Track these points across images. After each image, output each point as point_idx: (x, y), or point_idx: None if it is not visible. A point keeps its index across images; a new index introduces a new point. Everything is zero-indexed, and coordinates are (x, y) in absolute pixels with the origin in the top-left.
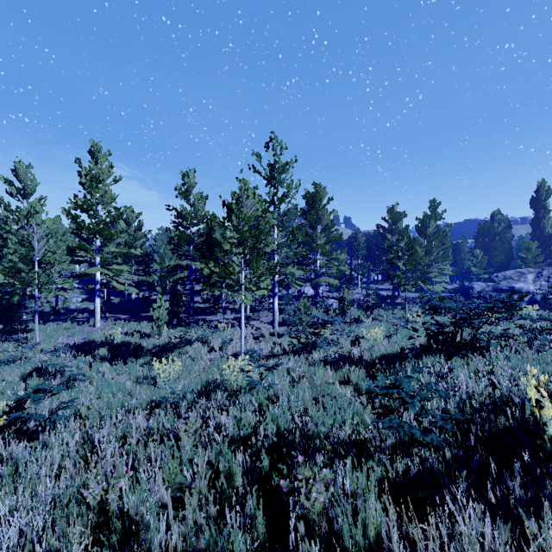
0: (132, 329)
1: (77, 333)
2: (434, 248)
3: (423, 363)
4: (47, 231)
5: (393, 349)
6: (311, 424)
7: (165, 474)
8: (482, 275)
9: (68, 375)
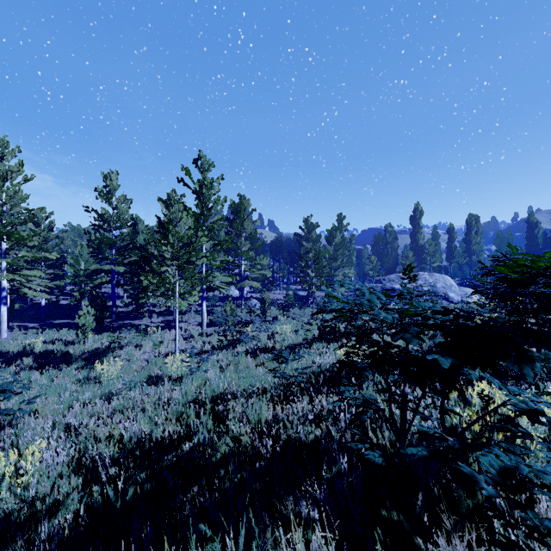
0: (50, 337)
1: None
2: (339, 256)
3: (313, 347)
4: None
5: (298, 340)
6: (236, 387)
7: (141, 426)
8: (376, 277)
9: (5, 383)
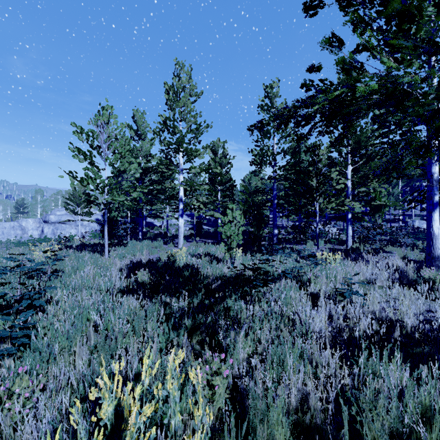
0: (206, 251)
1: (156, 251)
2: None
3: None
4: (120, 135)
5: None
6: None
7: None
8: None
9: None
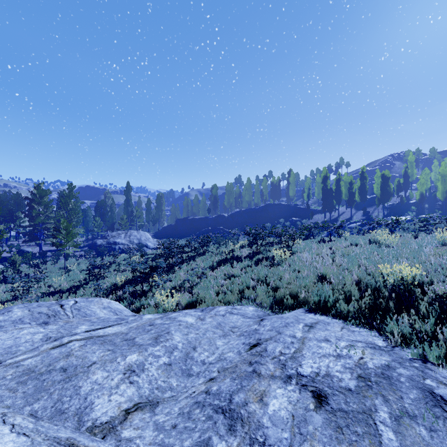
0: None
1: None
2: (73, 219)
3: (89, 284)
4: None
5: (72, 283)
6: None
7: None
8: (100, 233)
9: None
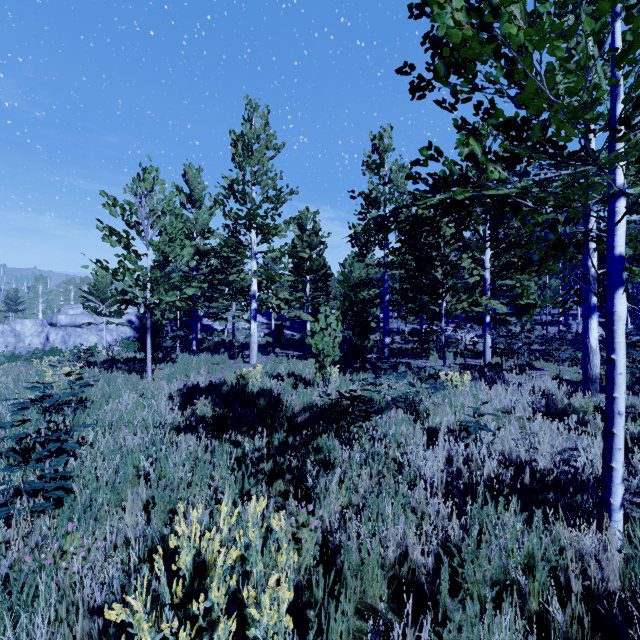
0: (290, 369)
1: (218, 369)
2: None
3: None
4: (168, 208)
5: None
6: None
7: None
8: None
9: None
